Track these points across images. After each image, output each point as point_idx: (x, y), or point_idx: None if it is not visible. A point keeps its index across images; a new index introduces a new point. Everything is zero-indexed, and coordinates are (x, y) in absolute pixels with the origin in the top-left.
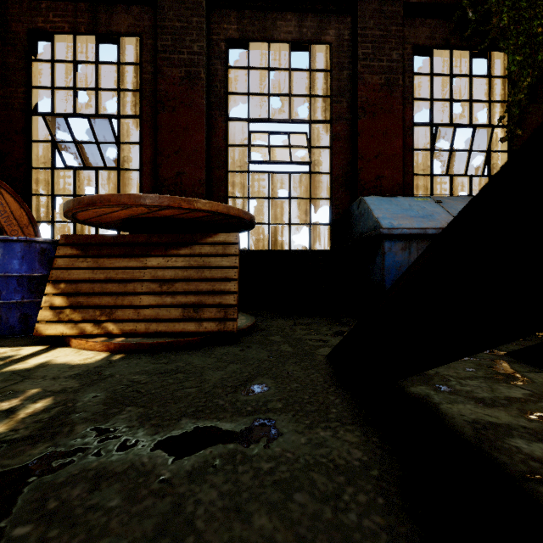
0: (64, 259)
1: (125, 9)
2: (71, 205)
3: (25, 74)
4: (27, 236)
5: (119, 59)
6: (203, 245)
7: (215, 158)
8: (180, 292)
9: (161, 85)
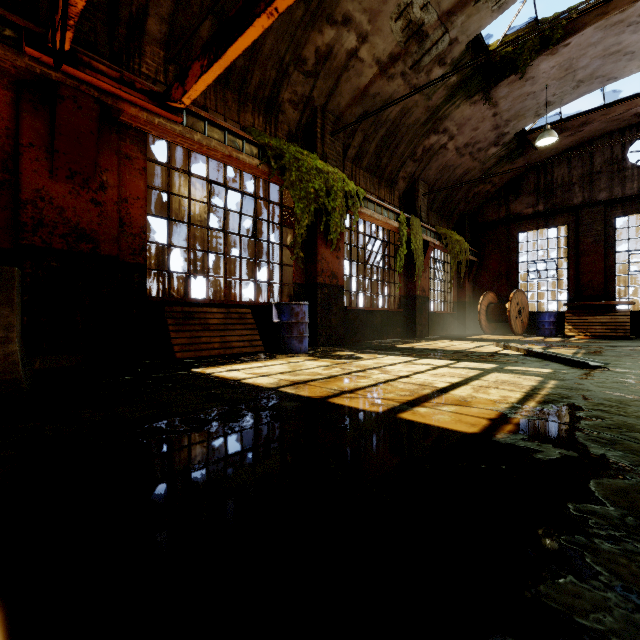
0: (568, 317)
1: (560, 216)
2: (575, 304)
3: (517, 249)
4: (527, 308)
5: (557, 236)
6: (615, 313)
7: (608, 270)
8: (608, 325)
9: (581, 246)
